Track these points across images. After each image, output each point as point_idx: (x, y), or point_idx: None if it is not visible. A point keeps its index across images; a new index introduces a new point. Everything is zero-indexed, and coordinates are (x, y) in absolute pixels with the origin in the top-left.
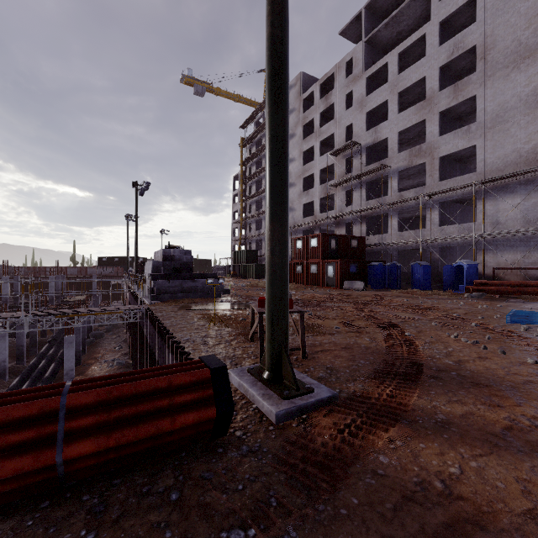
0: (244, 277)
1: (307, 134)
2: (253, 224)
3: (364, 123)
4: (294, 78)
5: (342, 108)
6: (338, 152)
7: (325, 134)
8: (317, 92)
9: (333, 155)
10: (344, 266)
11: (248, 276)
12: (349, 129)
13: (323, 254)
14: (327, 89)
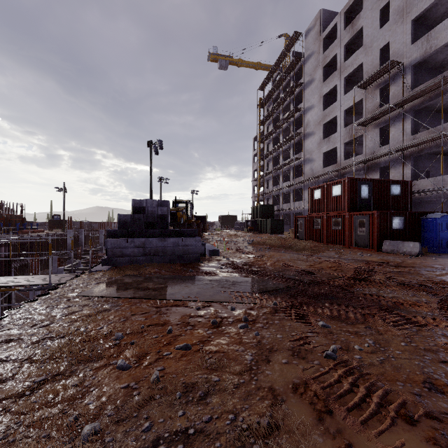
0: (260, 232)
1: (327, 77)
2: (271, 180)
3: (408, 35)
4: (313, 19)
5: (374, 29)
6: (368, 82)
7: (351, 67)
8: (340, 22)
9: (361, 87)
10: (383, 220)
11: (264, 231)
12: (383, 53)
13: (349, 204)
14: (353, 18)
